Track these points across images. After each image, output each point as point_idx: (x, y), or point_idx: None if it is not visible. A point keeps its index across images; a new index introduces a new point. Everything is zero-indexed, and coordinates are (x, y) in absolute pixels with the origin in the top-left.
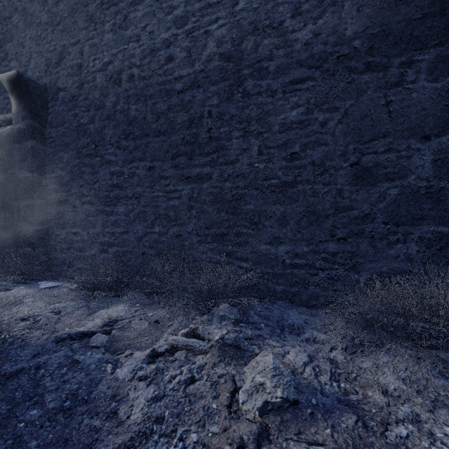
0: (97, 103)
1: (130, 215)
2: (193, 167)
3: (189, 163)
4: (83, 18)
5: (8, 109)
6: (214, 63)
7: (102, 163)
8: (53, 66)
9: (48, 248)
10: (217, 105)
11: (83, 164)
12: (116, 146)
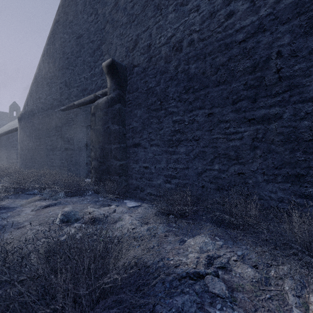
0: (162, 70)
1: (190, 154)
2: (257, 109)
3: (252, 106)
4: (152, 9)
5: (103, 86)
6: (285, 2)
7: (166, 115)
8: (130, 51)
9: (127, 177)
10: (290, 43)
11: (151, 117)
12: (177, 100)
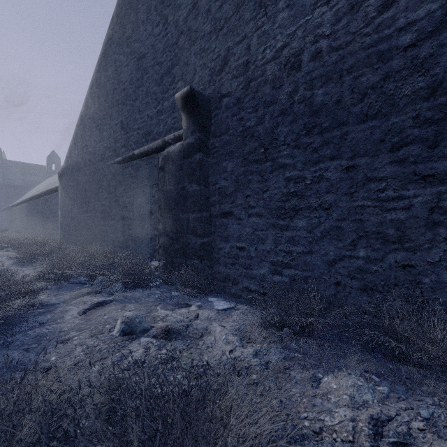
0: (267, 99)
1: (315, 231)
2: (439, 159)
3: (430, 154)
4: (250, 8)
5: (175, 127)
6: None
7: (274, 169)
8: (217, 73)
9: (212, 261)
10: None
11: (250, 172)
12: (292, 145)
